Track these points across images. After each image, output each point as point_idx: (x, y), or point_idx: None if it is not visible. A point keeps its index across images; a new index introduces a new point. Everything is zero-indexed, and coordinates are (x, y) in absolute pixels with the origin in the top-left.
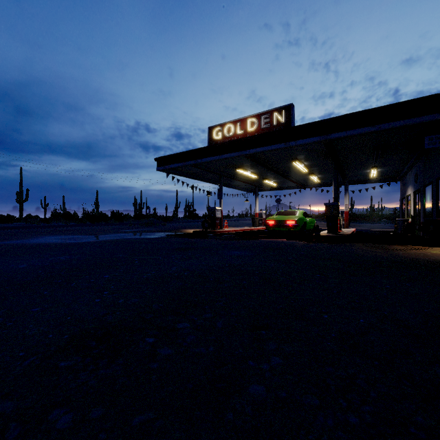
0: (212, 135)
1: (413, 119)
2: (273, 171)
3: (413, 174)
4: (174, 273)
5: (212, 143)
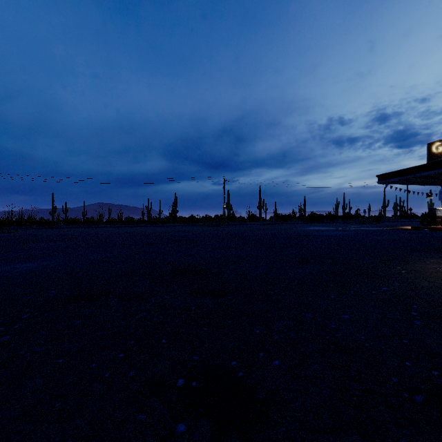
0: (431, 150)
1: None
2: None
3: None
4: (406, 236)
5: (432, 156)
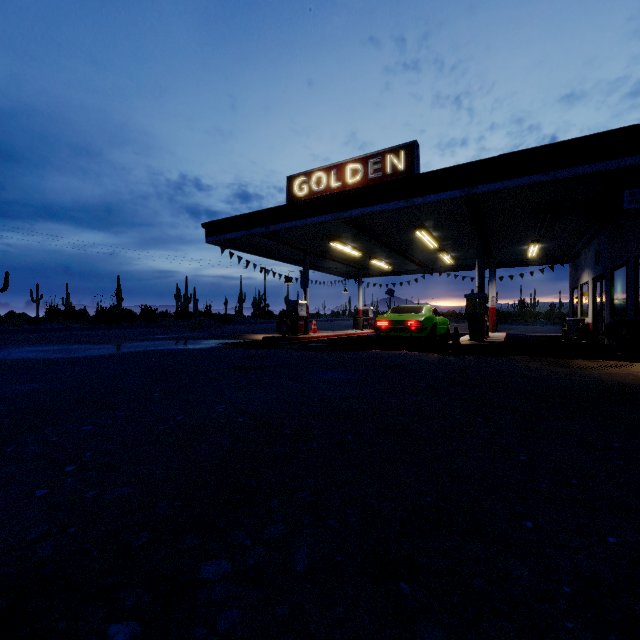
0: (292, 189)
1: (607, 162)
2: (385, 246)
3: (592, 253)
4: (218, 418)
5: (293, 201)
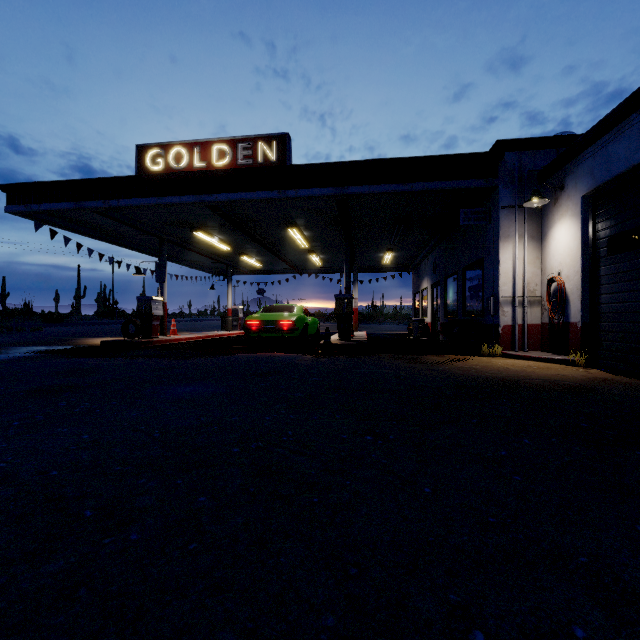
0: (143, 162)
1: (450, 182)
2: (256, 241)
3: (430, 263)
4: None
5: None
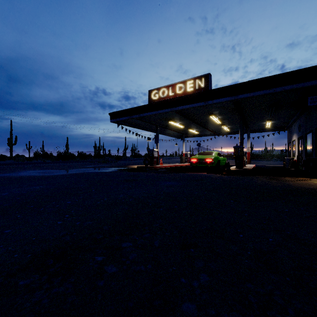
0: (151, 96)
1: (299, 84)
2: (195, 123)
3: (297, 125)
4: (121, 199)
5: (151, 102)
